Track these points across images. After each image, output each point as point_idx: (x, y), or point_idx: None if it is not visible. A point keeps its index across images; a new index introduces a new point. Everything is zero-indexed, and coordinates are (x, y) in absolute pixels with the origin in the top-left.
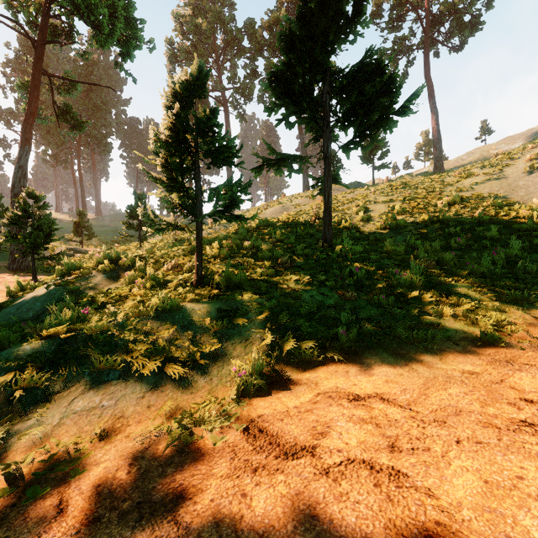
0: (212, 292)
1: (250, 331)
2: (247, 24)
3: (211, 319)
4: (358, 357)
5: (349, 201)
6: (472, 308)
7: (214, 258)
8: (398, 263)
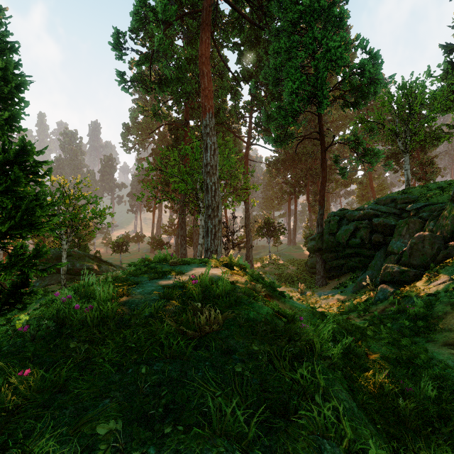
0: None
1: None
2: None
3: None
4: None
5: None
6: None
7: None
8: None
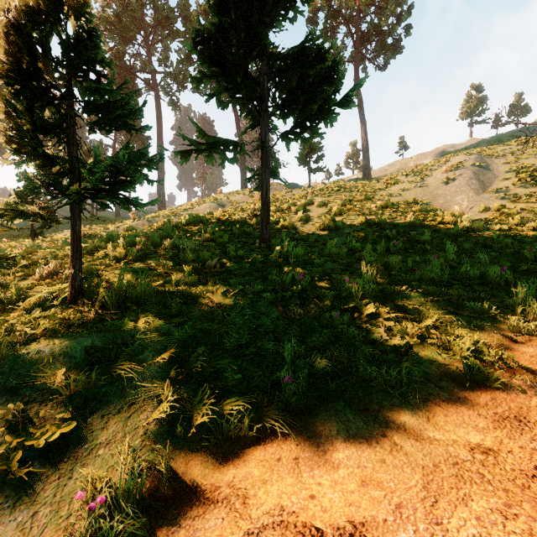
0: (91, 316)
1: (139, 386)
2: (181, 5)
3: (70, 370)
4: (311, 420)
5: (287, 200)
6: (436, 326)
7: (119, 260)
8: (343, 268)
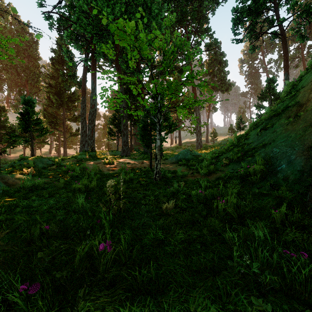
0: None
1: None
2: None
3: None
4: None
5: None
6: None
7: None
8: None
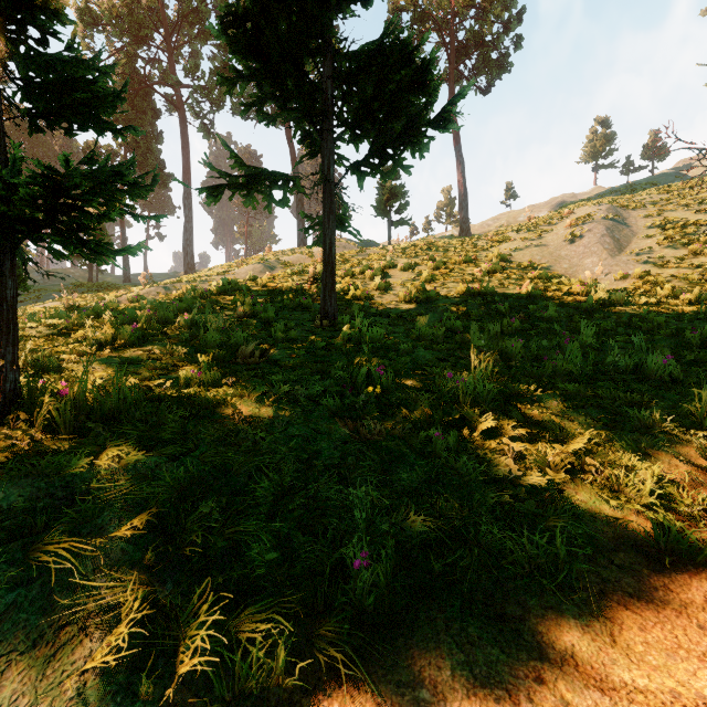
0: (23, 443)
1: (85, 584)
2: None
3: None
4: (403, 643)
5: (360, 262)
6: (590, 450)
7: (103, 344)
8: (440, 356)
